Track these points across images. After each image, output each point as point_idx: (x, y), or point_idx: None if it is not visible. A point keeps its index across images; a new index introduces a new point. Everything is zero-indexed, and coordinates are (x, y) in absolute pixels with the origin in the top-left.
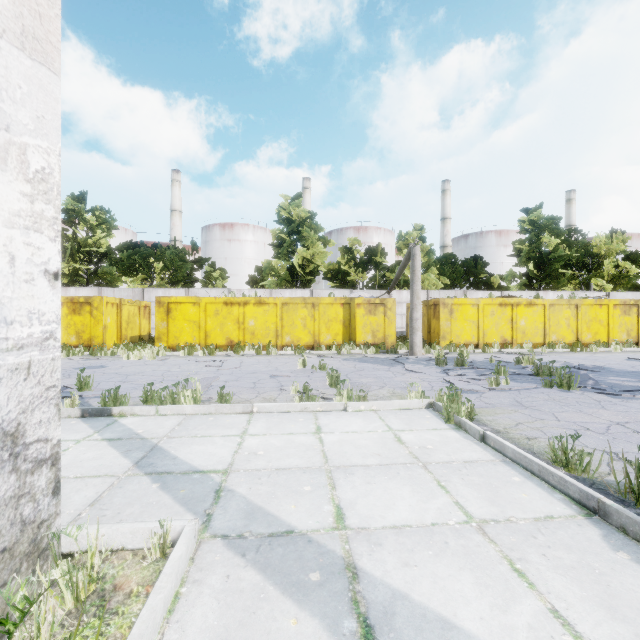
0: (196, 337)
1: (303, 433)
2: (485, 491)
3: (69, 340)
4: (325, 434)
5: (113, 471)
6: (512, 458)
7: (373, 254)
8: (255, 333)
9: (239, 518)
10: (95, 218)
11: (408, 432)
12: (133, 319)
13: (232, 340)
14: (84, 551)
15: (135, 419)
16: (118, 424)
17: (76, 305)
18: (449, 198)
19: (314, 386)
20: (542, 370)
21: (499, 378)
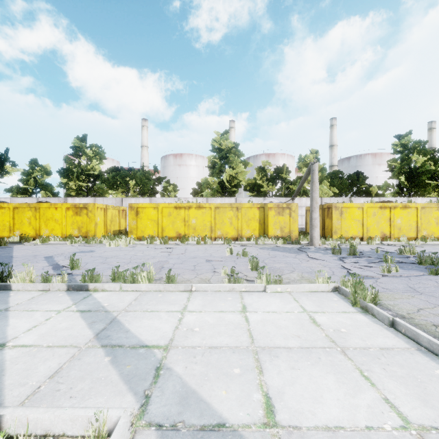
0: (155, 231)
1: (231, 311)
2: (412, 386)
3: (73, 233)
4: (250, 313)
5: (77, 342)
6: (428, 348)
7: (280, 172)
8: (196, 228)
9: (174, 403)
10: (92, 152)
11: (321, 314)
12: (115, 219)
13: (180, 233)
14: (29, 434)
15: (104, 294)
16: (91, 297)
17: (78, 209)
18: (336, 131)
19: (239, 269)
20: (424, 260)
21: (387, 265)
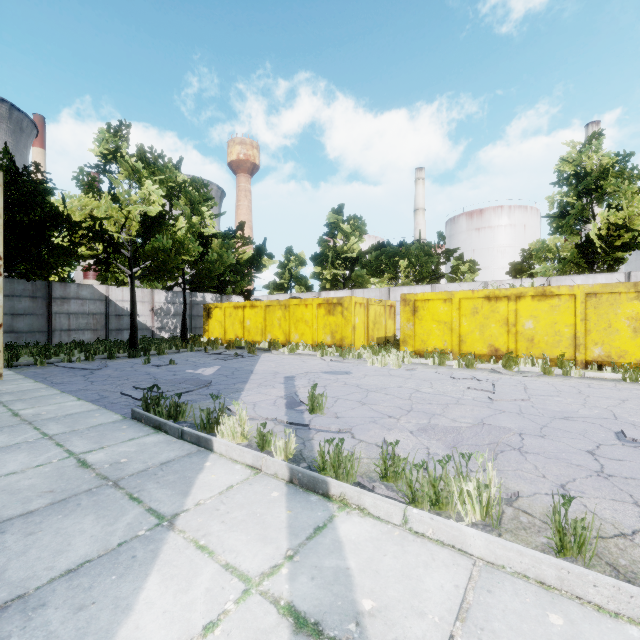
0: (447, 342)
1: None
2: None
3: (325, 339)
4: None
5: None
6: None
7: None
8: (534, 340)
9: None
10: (349, 226)
11: None
12: (379, 319)
13: (497, 348)
14: None
15: (363, 527)
16: (331, 536)
17: (330, 306)
18: None
19: None
20: None
21: None
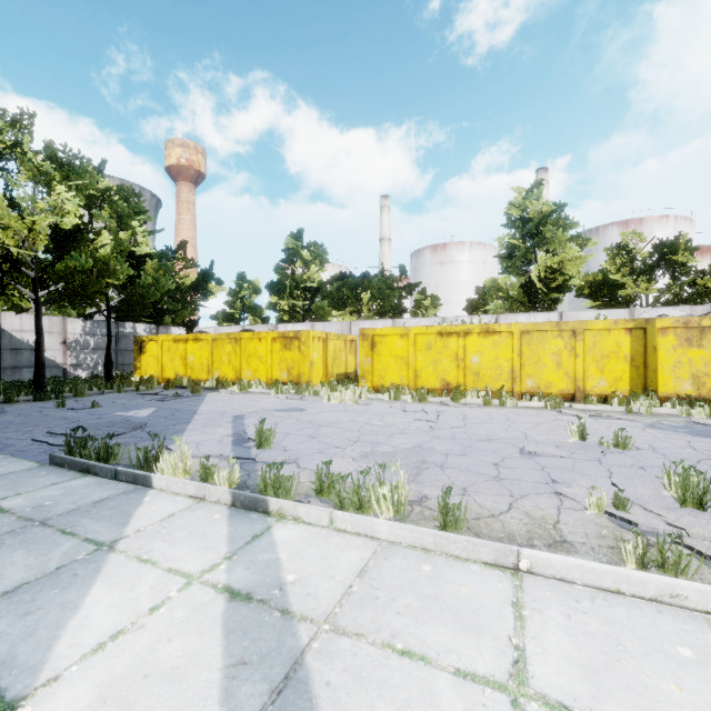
0: (404, 377)
1: None
2: None
3: (281, 376)
4: None
5: None
6: None
7: (668, 251)
8: (480, 374)
9: None
10: (309, 254)
11: None
12: (339, 355)
13: (448, 382)
14: None
15: (296, 531)
16: (267, 540)
17: (287, 340)
18: None
19: (632, 494)
20: None
21: None
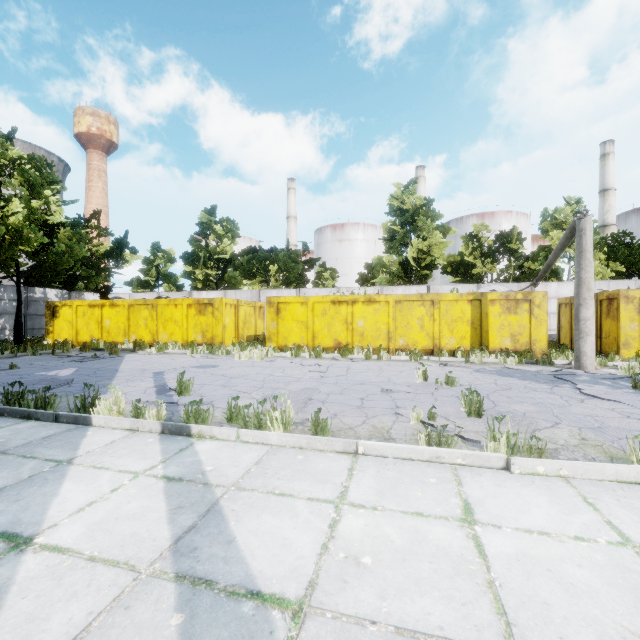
0: (304, 338)
1: (440, 517)
2: None
3: (196, 338)
4: (483, 528)
5: (139, 555)
6: None
7: (506, 240)
8: (364, 335)
9: None
10: (222, 228)
11: None
12: (249, 319)
13: (340, 342)
14: None
15: (212, 444)
16: (191, 451)
17: (201, 306)
18: (612, 163)
19: (443, 412)
20: None
21: None
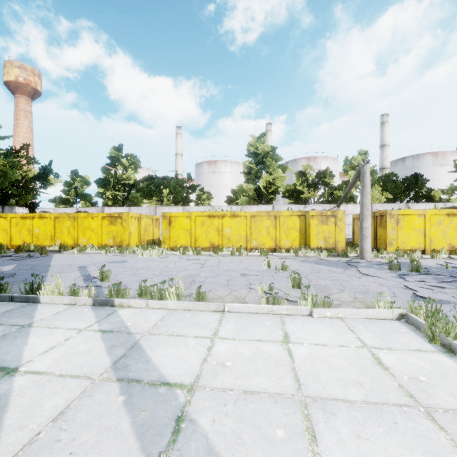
0: (188, 241)
1: (271, 341)
2: None
3: (108, 242)
4: (293, 345)
5: (92, 371)
6: None
7: (322, 176)
8: (230, 238)
9: None
10: (127, 161)
11: (387, 351)
12: (148, 228)
13: (213, 243)
14: None
15: (130, 311)
16: (116, 315)
17: (112, 218)
18: (387, 128)
19: (278, 286)
20: None
21: None
